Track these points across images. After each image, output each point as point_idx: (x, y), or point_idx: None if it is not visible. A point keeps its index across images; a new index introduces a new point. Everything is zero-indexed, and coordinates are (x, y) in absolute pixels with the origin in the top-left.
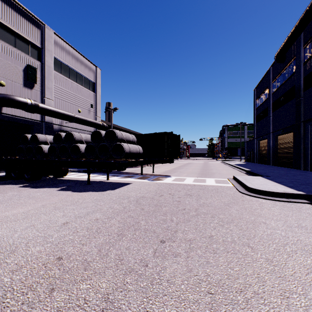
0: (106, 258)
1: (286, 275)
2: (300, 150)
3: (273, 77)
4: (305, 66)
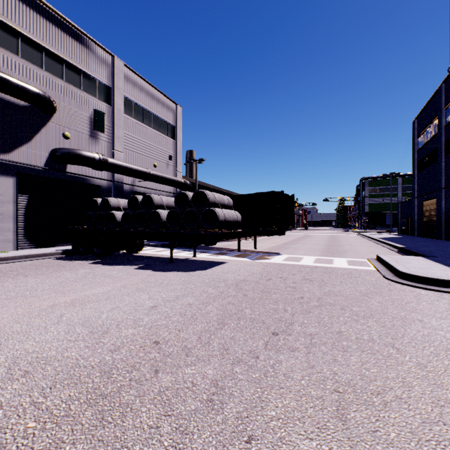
0: (208, 346)
1: (444, 383)
2: None
3: (447, 100)
4: None
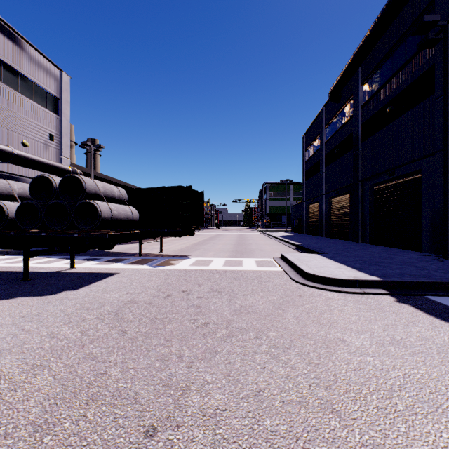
0: None
1: None
2: (358, 218)
3: (326, 121)
4: (364, 109)
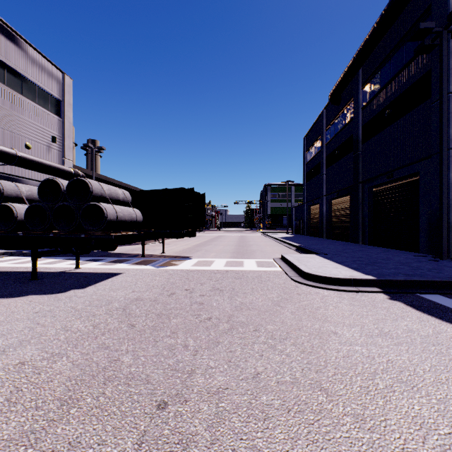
0: None
1: None
2: (358, 219)
3: (327, 123)
4: (363, 112)
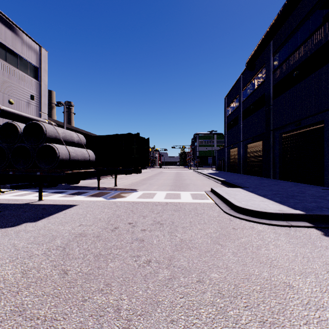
0: None
1: None
2: (269, 159)
3: (243, 86)
4: (274, 74)
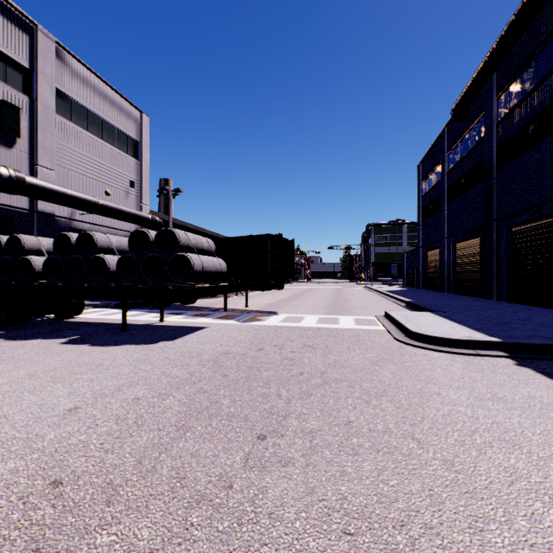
0: (151, 476)
1: (478, 489)
2: (491, 268)
3: (449, 145)
4: (499, 129)
